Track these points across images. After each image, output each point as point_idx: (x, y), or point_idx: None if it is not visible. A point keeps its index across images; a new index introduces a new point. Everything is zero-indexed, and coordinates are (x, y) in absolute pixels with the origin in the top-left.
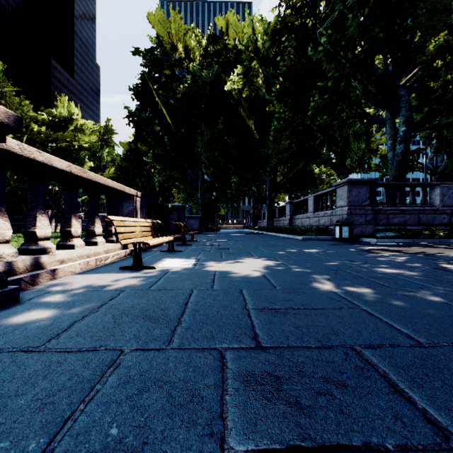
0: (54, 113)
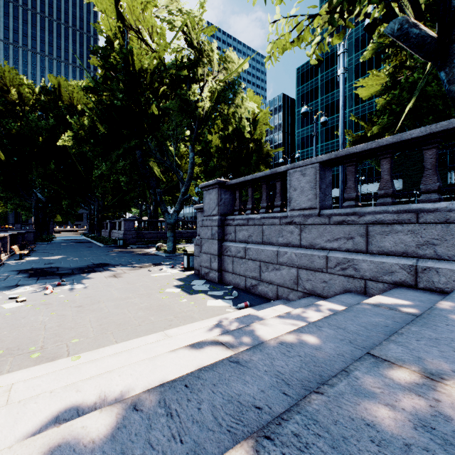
0: None
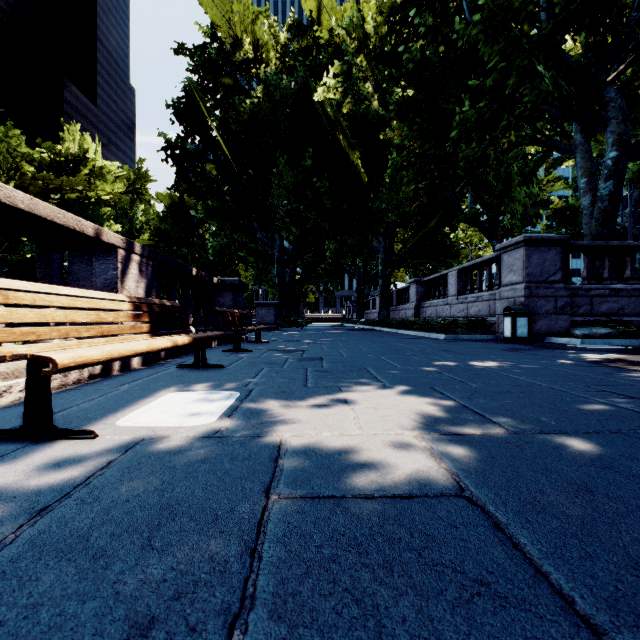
0: (57, 149)
